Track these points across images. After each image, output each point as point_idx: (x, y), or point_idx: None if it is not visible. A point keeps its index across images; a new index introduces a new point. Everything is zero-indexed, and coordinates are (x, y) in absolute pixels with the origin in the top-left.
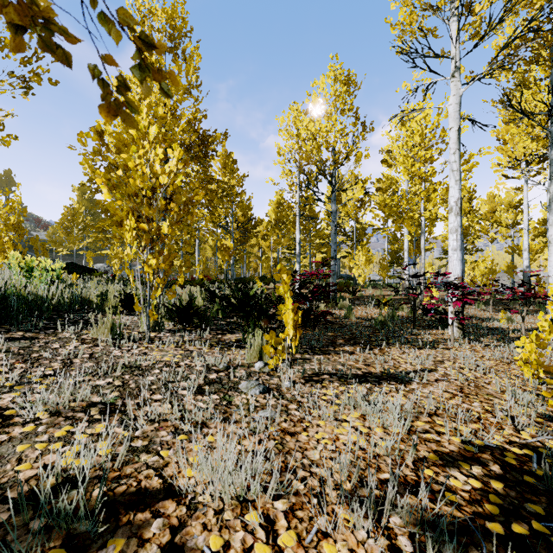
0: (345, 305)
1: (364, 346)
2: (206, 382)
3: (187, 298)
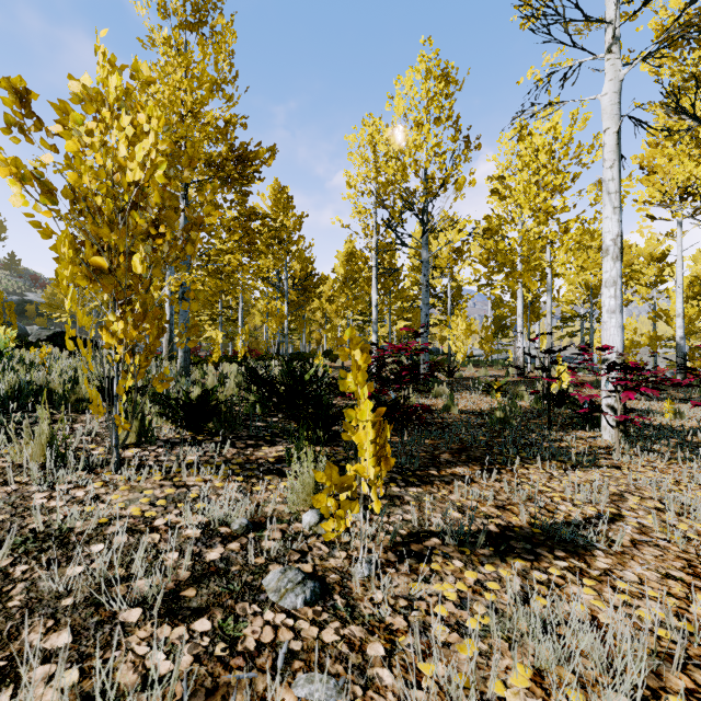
0: (441, 391)
1: (484, 464)
2: (195, 574)
3: (215, 383)
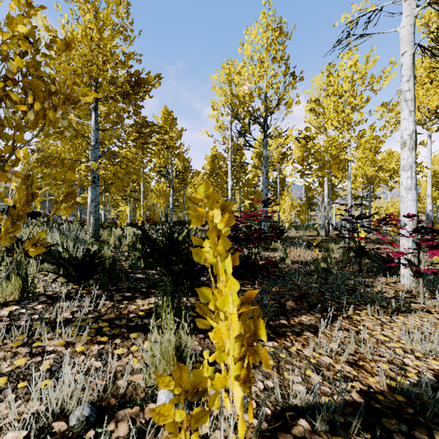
0: (277, 247)
1: (323, 311)
2: None
3: (116, 242)
